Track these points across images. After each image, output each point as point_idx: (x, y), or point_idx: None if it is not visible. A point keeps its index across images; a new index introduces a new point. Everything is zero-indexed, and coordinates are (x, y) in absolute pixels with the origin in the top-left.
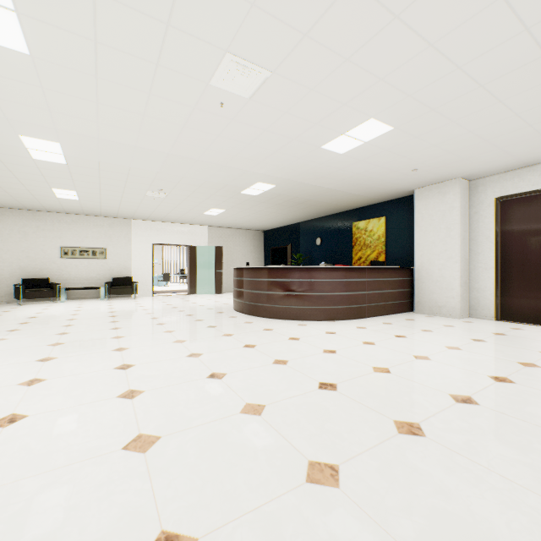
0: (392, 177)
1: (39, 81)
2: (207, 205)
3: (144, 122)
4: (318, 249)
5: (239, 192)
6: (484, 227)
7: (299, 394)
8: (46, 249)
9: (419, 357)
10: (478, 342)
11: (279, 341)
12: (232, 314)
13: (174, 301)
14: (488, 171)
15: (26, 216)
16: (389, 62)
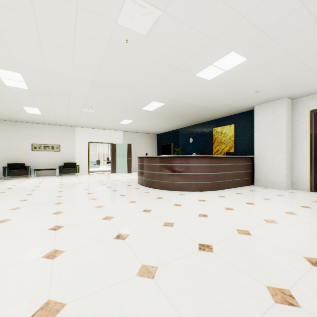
0: (241, 97)
1: None
2: (121, 117)
3: (74, 57)
4: (190, 145)
5: (141, 108)
6: (302, 130)
7: (184, 255)
8: (23, 145)
9: (268, 221)
10: (305, 208)
11: (167, 207)
12: (136, 187)
13: (101, 177)
14: (305, 92)
15: (10, 125)
16: (251, 1)
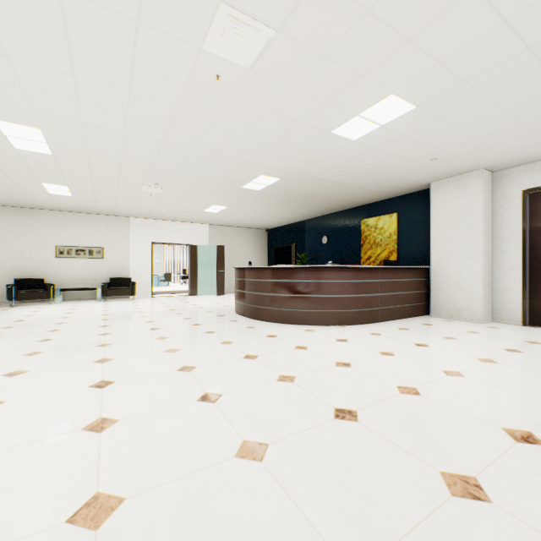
0: (408, 169)
1: (1, 47)
2: (207, 202)
3: (130, 102)
4: (324, 248)
5: (241, 186)
6: (510, 223)
7: (311, 426)
8: (41, 248)
9: (450, 373)
10: (513, 353)
11: (284, 351)
12: (232, 318)
13: (173, 302)
14: (515, 160)
15: (20, 214)
16: (420, 15)
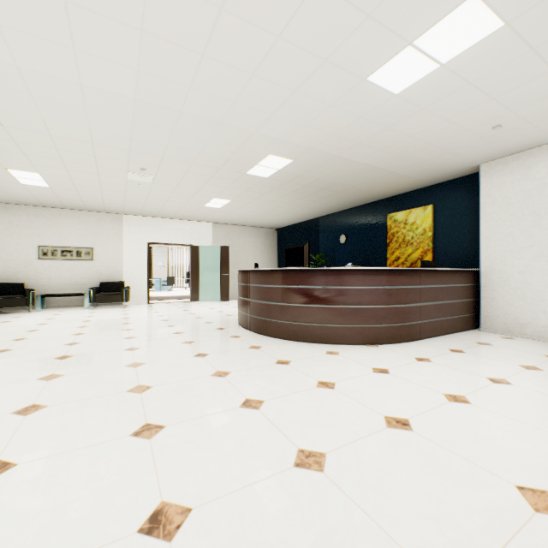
0: (457, 143)
1: None
2: (207, 194)
3: (72, 22)
4: (342, 248)
5: (245, 172)
6: None
7: None
8: (21, 249)
9: None
10: None
11: (302, 392)
12: (234, 332)
13: (169, 310)
14: None
15: None
16: None
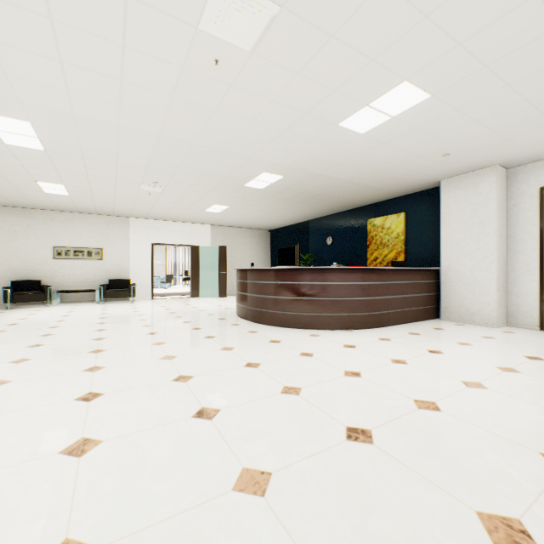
0: (418, 165)
1: None
2: (208, 201)
3: (123, 91)
4: (329, 249)
5: (243, 185)
6: (526, 222)
7: (320, 450)
8: (38, 249)
9: (470, 385)
10: (535, 361)
11: (288, 358)
12: (234, 321)
13: (174, 305)
14: (532, 155)
15: (16, 214)
16: None
